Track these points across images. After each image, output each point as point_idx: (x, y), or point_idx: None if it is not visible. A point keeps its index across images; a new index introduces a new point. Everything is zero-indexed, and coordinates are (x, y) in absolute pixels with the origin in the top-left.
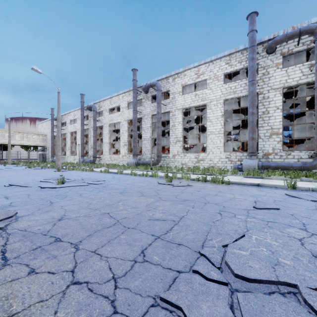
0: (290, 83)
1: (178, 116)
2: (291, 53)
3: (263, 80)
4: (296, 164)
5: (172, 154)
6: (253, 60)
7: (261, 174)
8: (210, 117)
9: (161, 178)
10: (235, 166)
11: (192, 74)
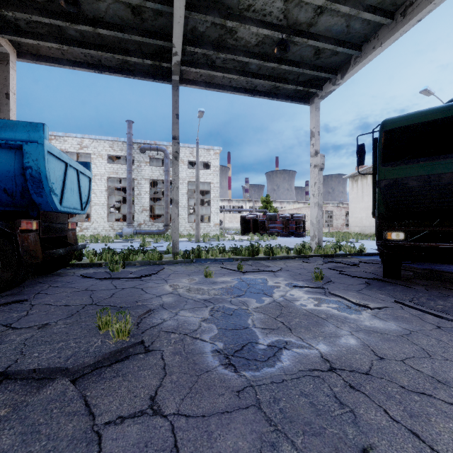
0: (154, 178)
1: None
2: (154, 158)
3: (138, 170)
4: (155, 231)
5: None
6: (131, 155)
7: (134, 238)
8: (94, 189)
9: None
10: (117, 233)
11: (75, 143)
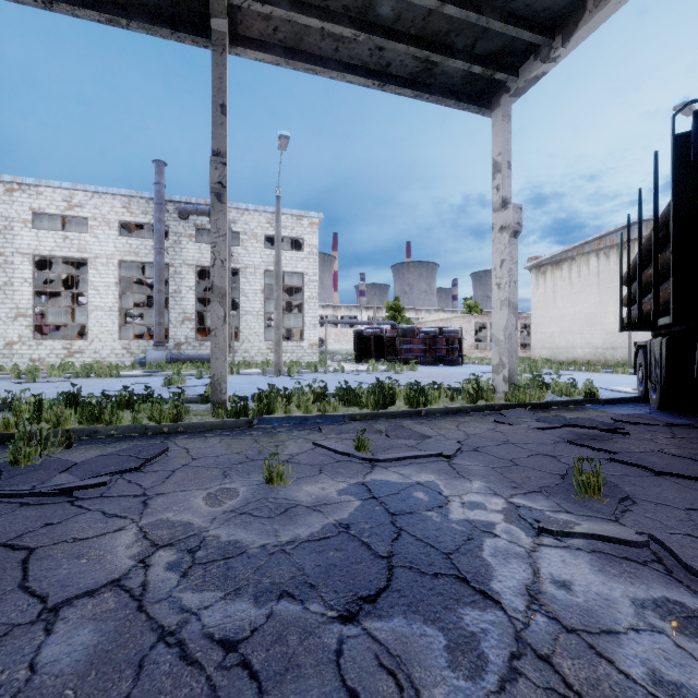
0: (204, 263)
1: (21, 266)
2: (205, 229)
3: (175, 249)
4: (206, 356)
5: (5, 340)
6: (161, 222)
7: (166, 368)
8: (95, 282)
9: (7, 380)
10: (137, 360)
11: (58, 199)
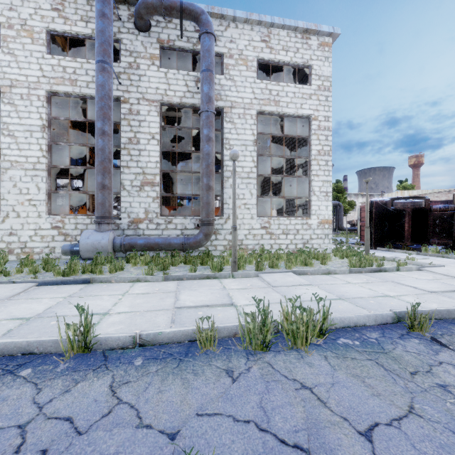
0: (171, 99)
1: None
2: (173, 47)
3: (130, 77)
4: (176, 240)
5: None
6: (105, 18)
7: (100, 268)
8: (10, 123)
9: None
10: (66, 248)
11: None
